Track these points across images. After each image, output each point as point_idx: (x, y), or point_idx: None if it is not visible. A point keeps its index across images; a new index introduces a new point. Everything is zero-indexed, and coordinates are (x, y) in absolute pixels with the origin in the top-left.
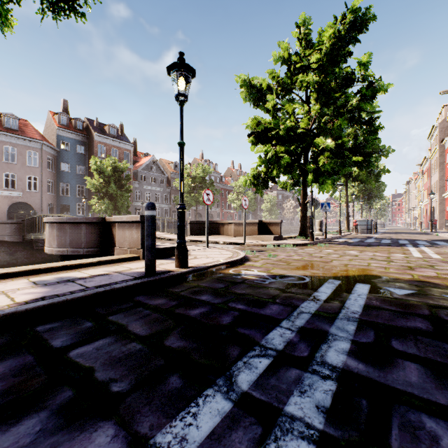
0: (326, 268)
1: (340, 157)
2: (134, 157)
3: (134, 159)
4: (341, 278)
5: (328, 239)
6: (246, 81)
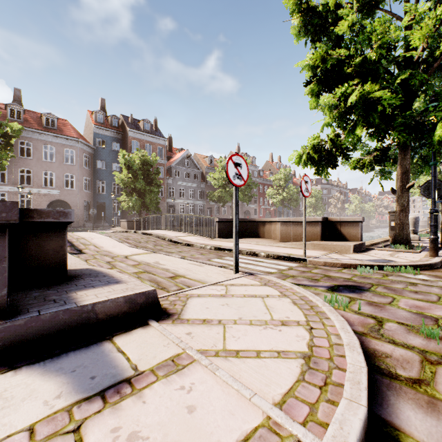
0: None
1: None
2: (168, 153)
3: (169, 155)
4: None
5: None
6: (301, 2)
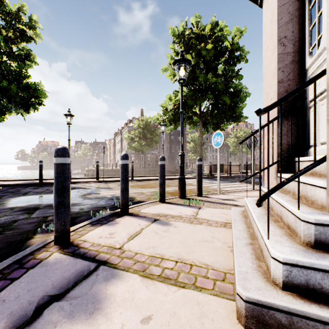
0: None
1: None
2: None
3: None
4: None
5: None
6: None
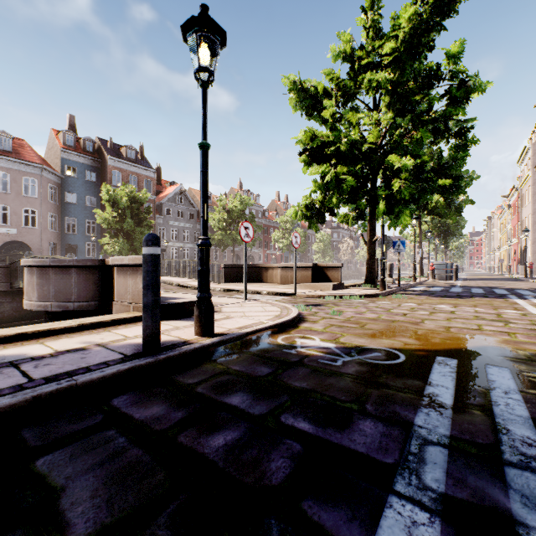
0: (421, 334)
1: (421, 180)
2: (157, 186)
3: (158, 188)
4: (453, 353)
5: (402, 287)
6: (297, 83)
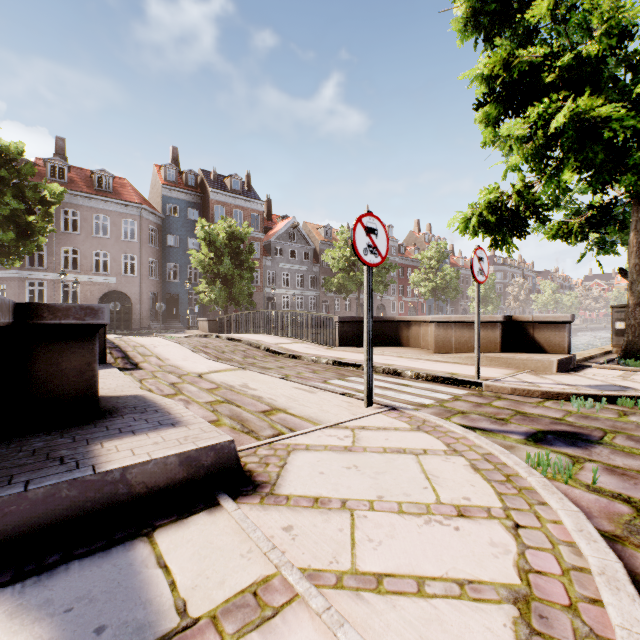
0: None
1: None
2: (266, 222)
3: (267, 225)
4: None
5: None
6: None
